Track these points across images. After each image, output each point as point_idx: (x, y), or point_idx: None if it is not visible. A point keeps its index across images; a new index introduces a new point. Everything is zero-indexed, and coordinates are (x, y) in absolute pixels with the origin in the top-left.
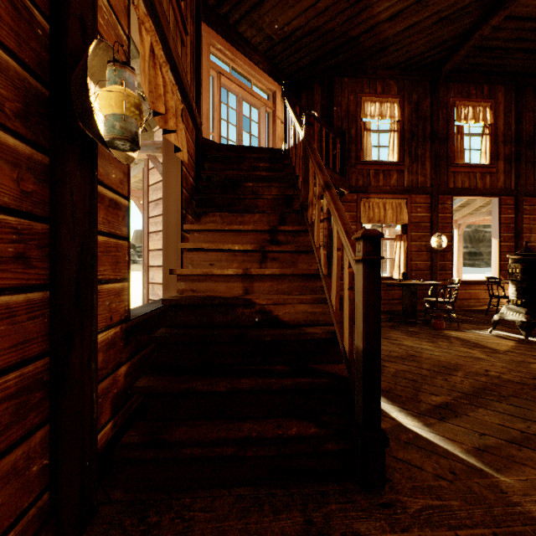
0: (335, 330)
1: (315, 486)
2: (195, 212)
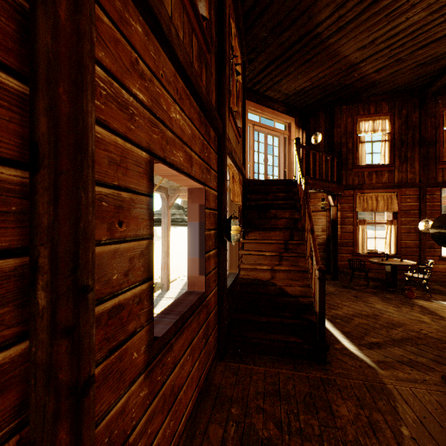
0: (313, 300)
1: (299, 360)
2: (245, 231)
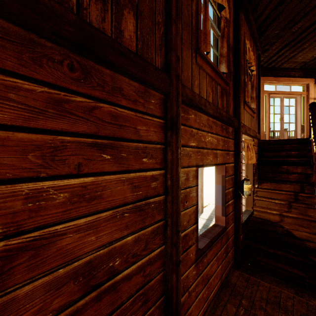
0: None
1: (301, 289)
2: (259, 182)
